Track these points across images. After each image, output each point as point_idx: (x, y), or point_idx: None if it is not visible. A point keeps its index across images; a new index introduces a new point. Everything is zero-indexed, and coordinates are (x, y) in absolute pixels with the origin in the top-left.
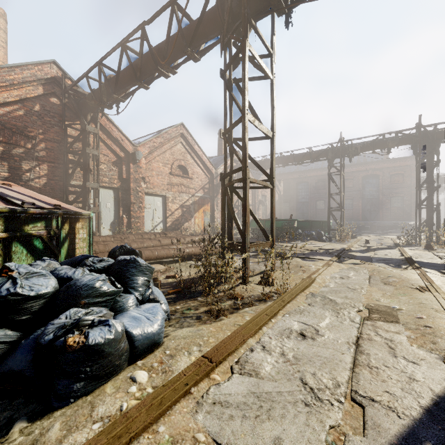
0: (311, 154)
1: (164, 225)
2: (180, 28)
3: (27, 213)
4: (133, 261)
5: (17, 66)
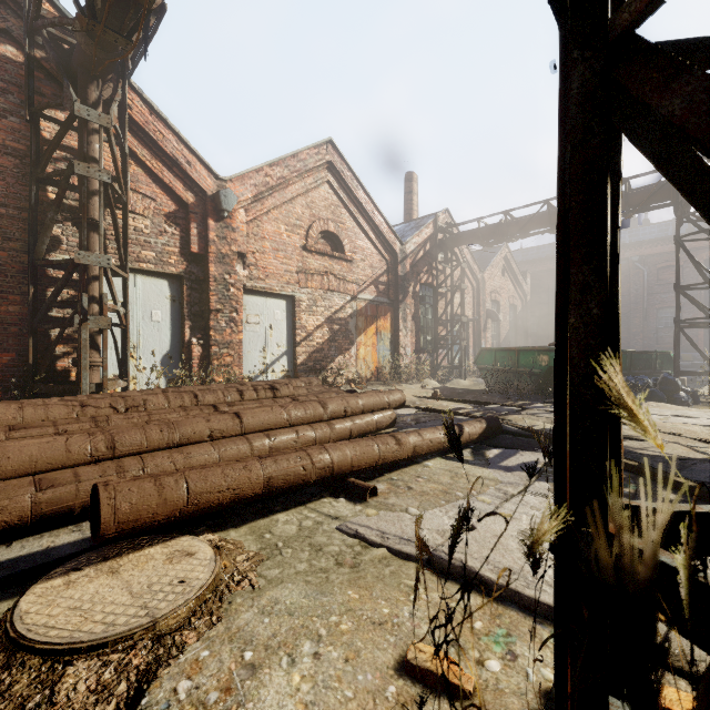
0: (627, 194)
1: (290, 362)
2: None
3: None
4: None
5: None
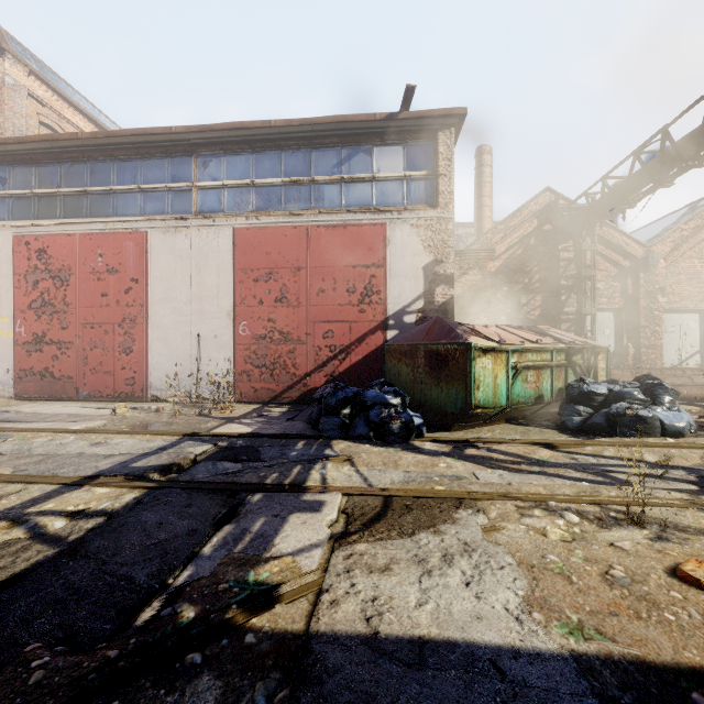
0: None
1: (703, 358)
2: None
3: (574, 349)
4: (660, 385)
5: (517, 211)
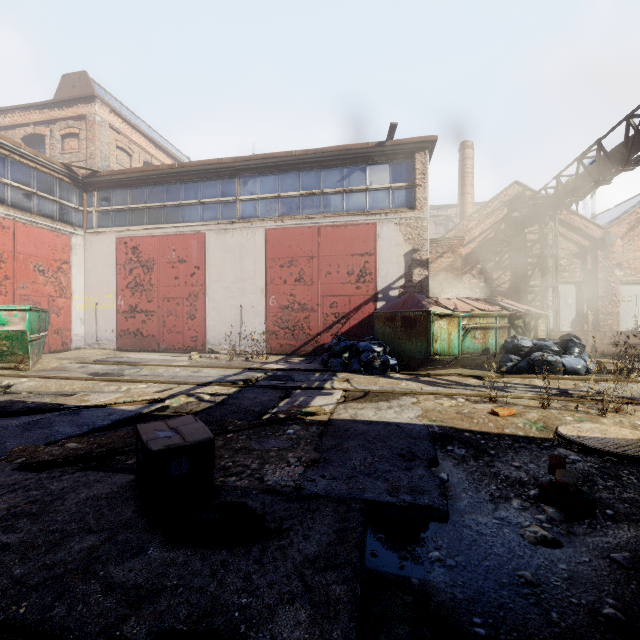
0: None
1: None
2: (637, 134)
3: (516, 315)
4: (571, 340)
5: (489, 201)
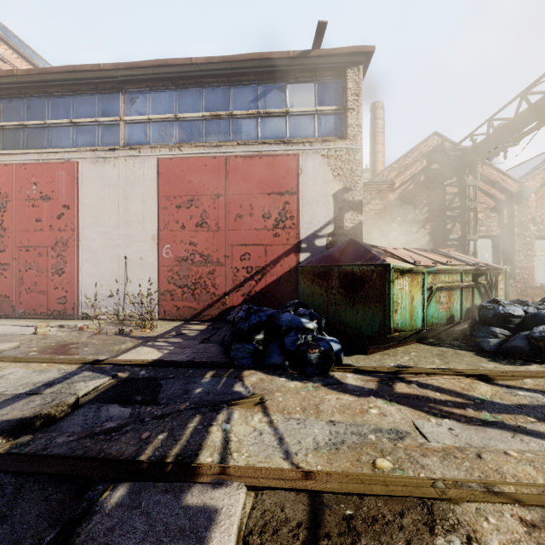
0: None
1: None
2: None
3: (479, 270)
4: None
5: (409, 152)
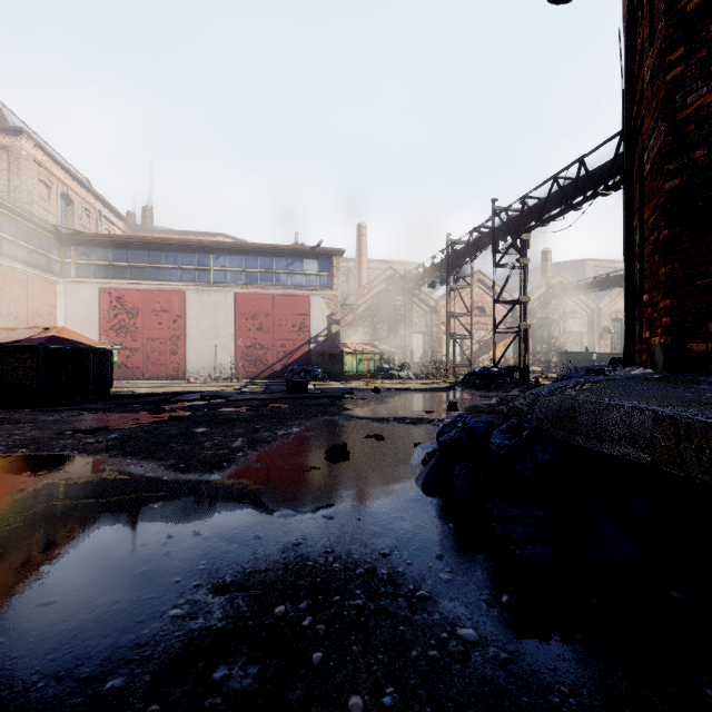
0: None
1: (461, 358)
2: (435, 267)
3: (384, 353)
4: (404, 365)
5: (375, 278)
